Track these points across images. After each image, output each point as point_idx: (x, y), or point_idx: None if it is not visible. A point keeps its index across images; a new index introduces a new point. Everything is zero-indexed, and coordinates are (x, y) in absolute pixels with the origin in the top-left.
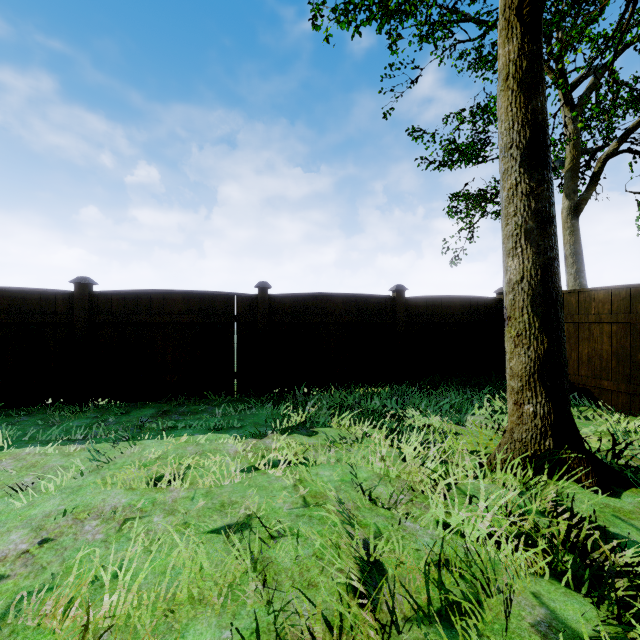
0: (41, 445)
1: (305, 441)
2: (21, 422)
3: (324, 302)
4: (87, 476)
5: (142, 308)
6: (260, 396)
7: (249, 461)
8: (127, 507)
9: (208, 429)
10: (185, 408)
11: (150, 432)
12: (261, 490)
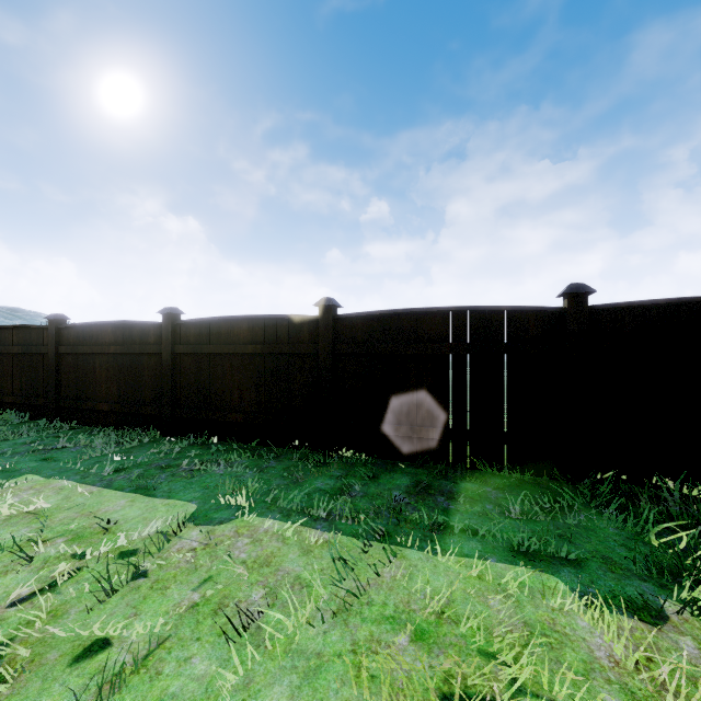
0: (281, 517)
1: None
2: (269, 469)
3: None
4: (330, 625)
5: (390, 334)
6: (571, 481)
7: None
8: None
9: (510, 550)
10: (451, 484)
11: (412, 529)
12: None
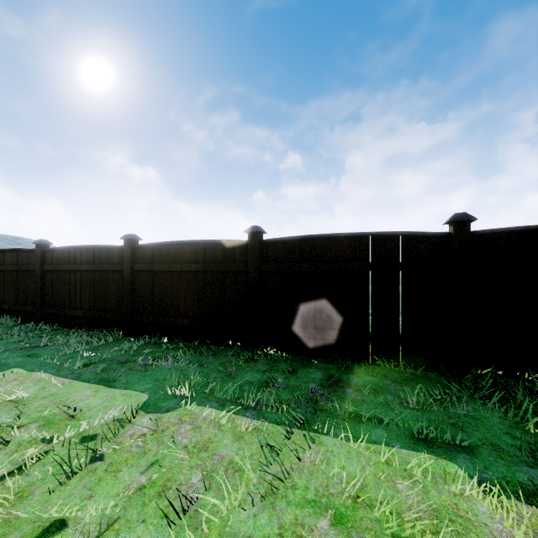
0: (217, 406)
1: None
2: (208, 364)
3: None
4: (259, 509)
5: (306, 255)
6: (456, 375)
7: None
8: None
9: (411, 438)
10: (357, 378)
11: (326, 417)
12: None
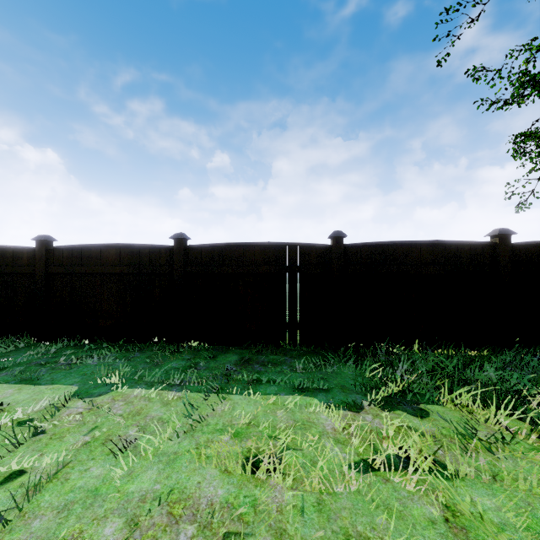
0: (146, 387)
1: (418, 426)
2: (135, 358)
3: (405, 251)
4: (182, 439)
5: (225, 260)
6: (334, 349)
7: (356, 450)
8: (225, 507)
9: (293, 388)
10: (264, 357)
11: (236, 384)
12: (395, 518)
